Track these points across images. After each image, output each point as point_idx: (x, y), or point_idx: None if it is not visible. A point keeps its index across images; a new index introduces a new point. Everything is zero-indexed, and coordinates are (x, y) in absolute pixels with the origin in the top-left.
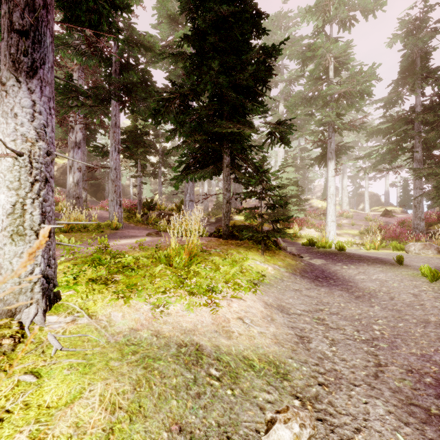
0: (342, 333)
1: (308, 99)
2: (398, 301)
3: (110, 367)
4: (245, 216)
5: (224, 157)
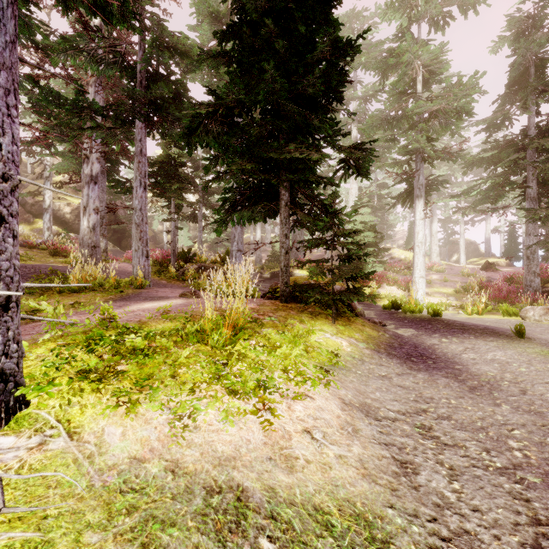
0: (463, 454)
1: (389, 120)
2: (534, 396)
3: (81, 547)
4: (310, 272)
5: (282, 193)
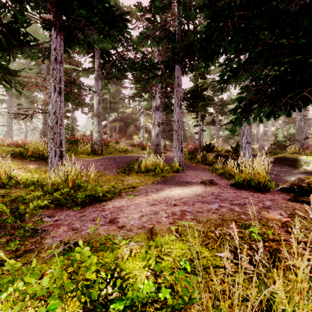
0: None
1: None
2: None
3: None
4: None
5: None
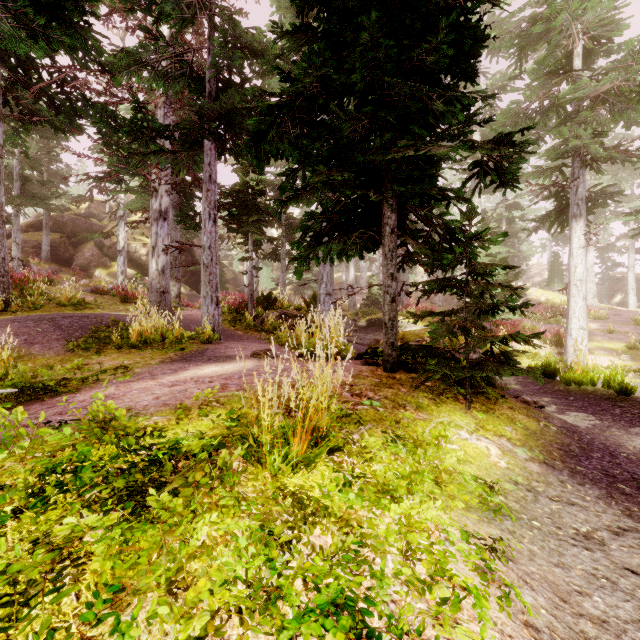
0: None
1: (530, 115)
2: None
3: None
4: (432, 333)
5: (386, 215)
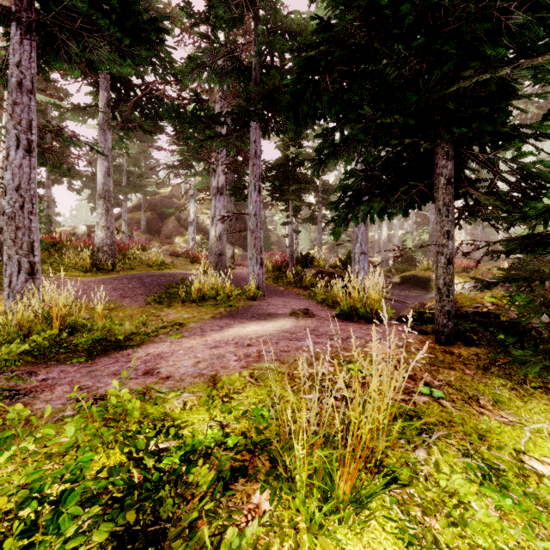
0: None
1: None
2: None
3: None
4: (520, 307)
5: (439, 164)
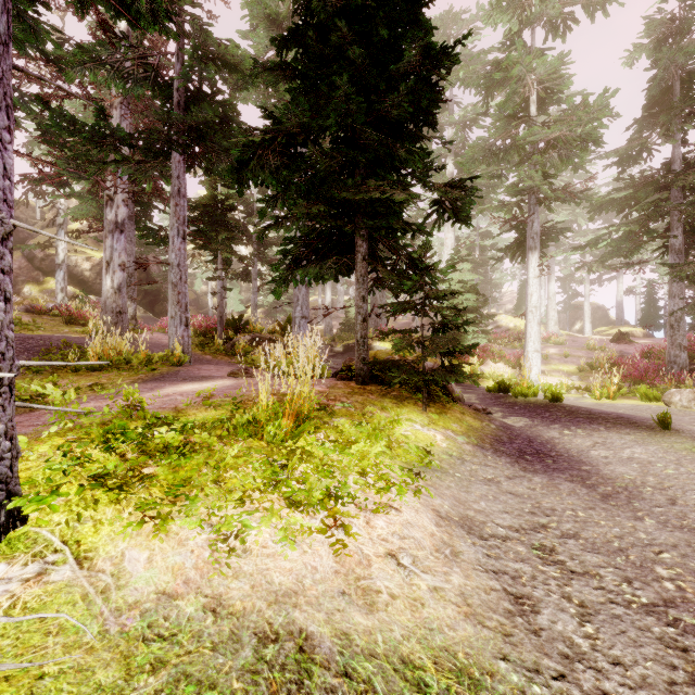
0: (596, 585)
1: (494, 151)
2: (686, 507)
3: None
4: (394, 346)
5: (358, 244)
